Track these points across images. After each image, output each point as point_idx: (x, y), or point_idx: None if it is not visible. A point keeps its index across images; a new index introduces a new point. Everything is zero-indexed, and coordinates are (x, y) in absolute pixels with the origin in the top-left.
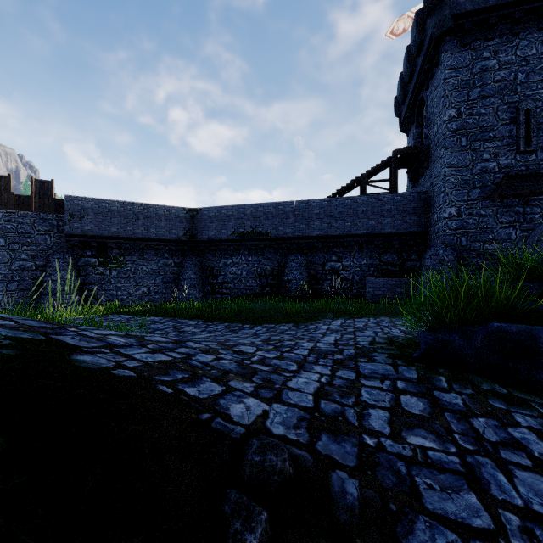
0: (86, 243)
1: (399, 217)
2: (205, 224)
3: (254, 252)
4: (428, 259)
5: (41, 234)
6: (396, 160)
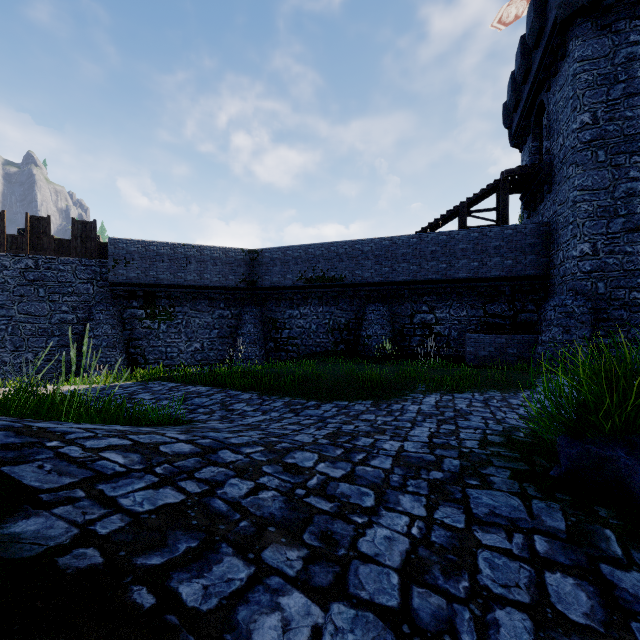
0: (132, 293)
1: (510, 256)
2: (267, 268)
3: (325, 301)
4: (552, 311)
5: (83, 283)
6: (506, 184)
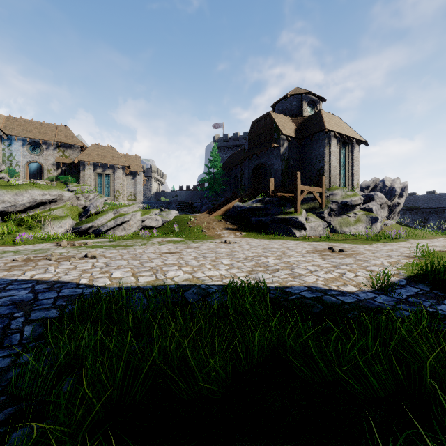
0: None
1: None
2: None
3: (412, 213)
4: None
5: None
6: None
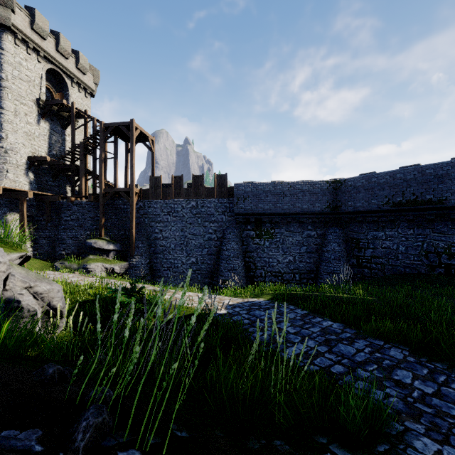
0: (247, 219)
1: None
2: (350, 195)
3: (416, 224)
4: None
5: (220, 214)
6: None
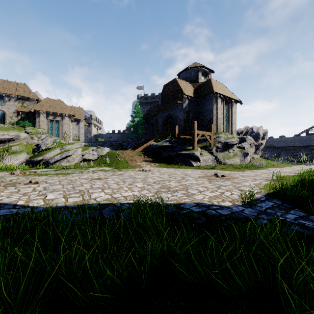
0: None
1: None
2: None
3: (270, 150)
4: None
5: None
6: None
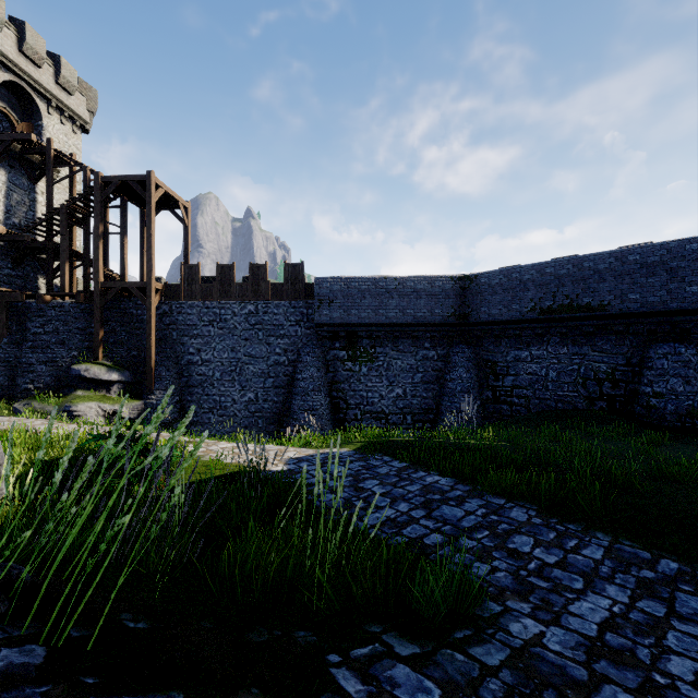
0: (334, 333)
1: None
2: (484, 297)
3: (571, 339)
4: None
5: (293, 325)
6: None
